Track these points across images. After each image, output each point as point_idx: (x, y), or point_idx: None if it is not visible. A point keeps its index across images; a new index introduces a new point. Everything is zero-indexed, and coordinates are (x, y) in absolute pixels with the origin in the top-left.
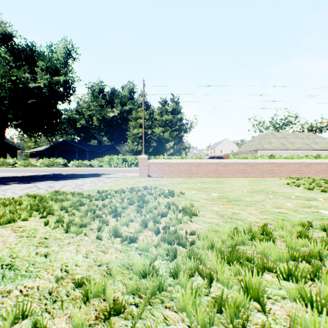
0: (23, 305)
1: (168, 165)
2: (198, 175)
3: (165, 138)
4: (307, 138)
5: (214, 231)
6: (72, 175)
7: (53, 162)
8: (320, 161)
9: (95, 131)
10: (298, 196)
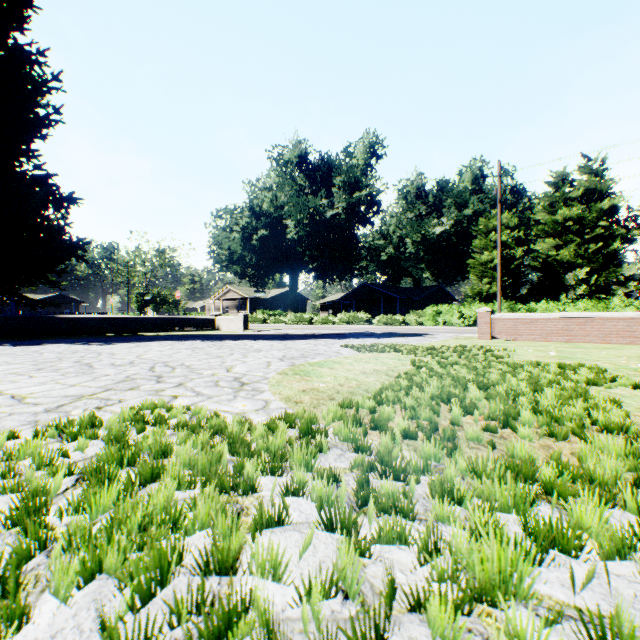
0: (414, 359)
1: (526, 322)
2: (583, 338)
3: (563, 261)
4: None
5: None
6: (389, 334)
7: (353, 318)
8: None
9: (408, 264)
10: None
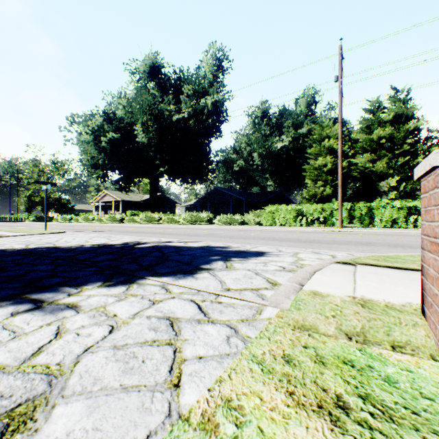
0: None
1: None
2: None
3: (377, 172)
4: None
5: None
6: (140, 254)
7: (196, 217)
8: None
9: (256, 174)
10: None
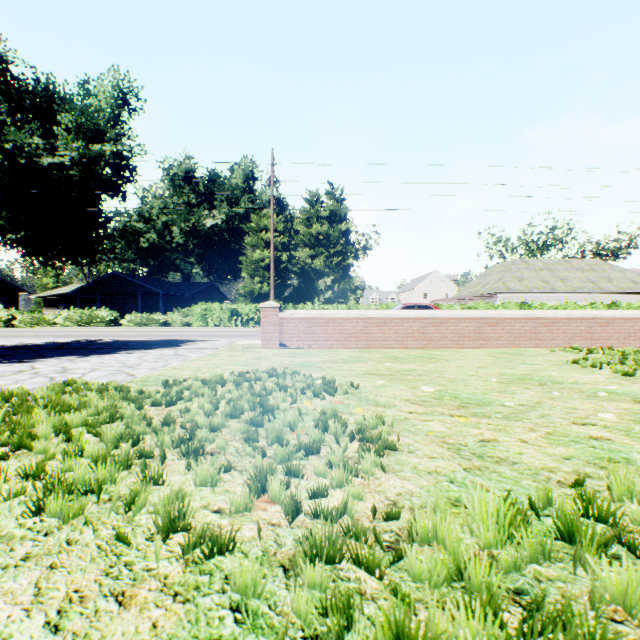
0: None
1: (323, 322)
2: (383, 342)
3: (317, 270)
4: (592, 269)
5: (450, 505)
6: (122, 344)
7: (90, 317)
8: (631, 315)
9: (176, 256)
10: (611, 391)
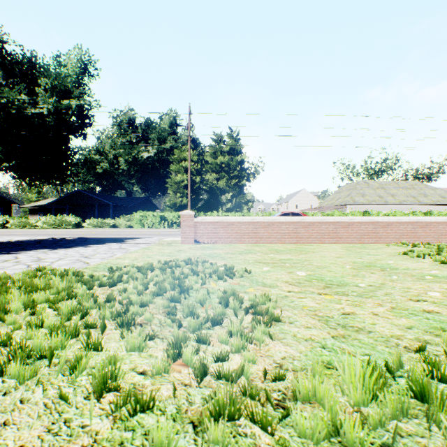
0: None
1: (225, 225)
2: (268, 239)
3: (220, 188)
4: (413, 188)
5: (324, 367)
6: (82, 240)
7: (61, 221)
8: (443, 220)
9: (122, 178)
10: (434, 275)
